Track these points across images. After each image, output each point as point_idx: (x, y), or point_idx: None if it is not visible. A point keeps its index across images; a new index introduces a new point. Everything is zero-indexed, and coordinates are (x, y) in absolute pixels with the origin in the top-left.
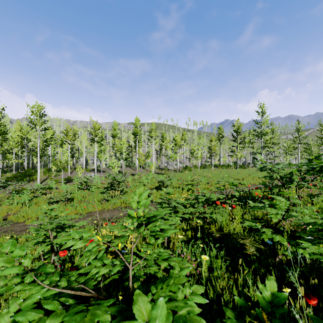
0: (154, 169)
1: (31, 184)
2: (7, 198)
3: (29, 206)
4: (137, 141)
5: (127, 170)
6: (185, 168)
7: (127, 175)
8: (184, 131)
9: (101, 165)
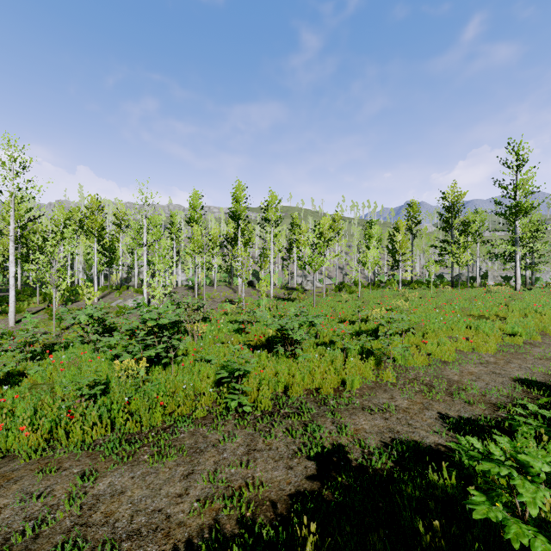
0: (276, 290)
1: None
2: None
3: None
4: (239, 230)
5: (220, 291)
6: (341, 288)
7: (215, 303)
8: (338, 214)
9: None
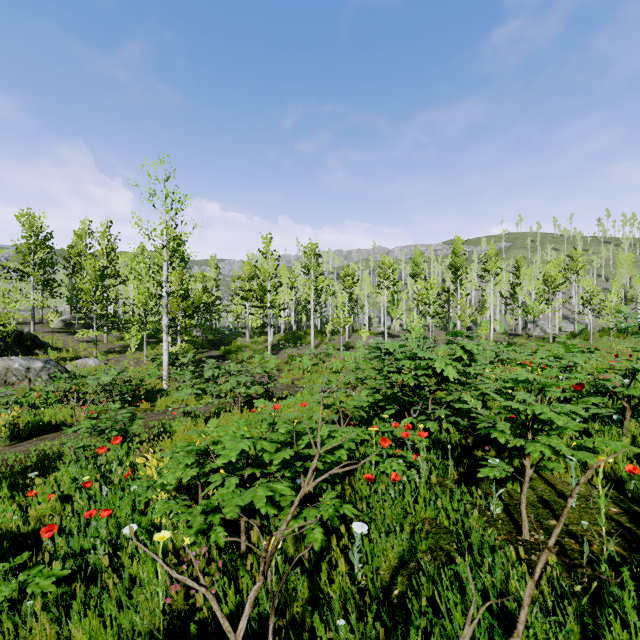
0: (496, 336)
1: (304, 350)
2: (285, 363)
3: (311, 373)
4: (458, 280)
5: (439, 335)
6: (576, 335)
7: (438, 344)
8: (577, 251)
9: (392, 327)
